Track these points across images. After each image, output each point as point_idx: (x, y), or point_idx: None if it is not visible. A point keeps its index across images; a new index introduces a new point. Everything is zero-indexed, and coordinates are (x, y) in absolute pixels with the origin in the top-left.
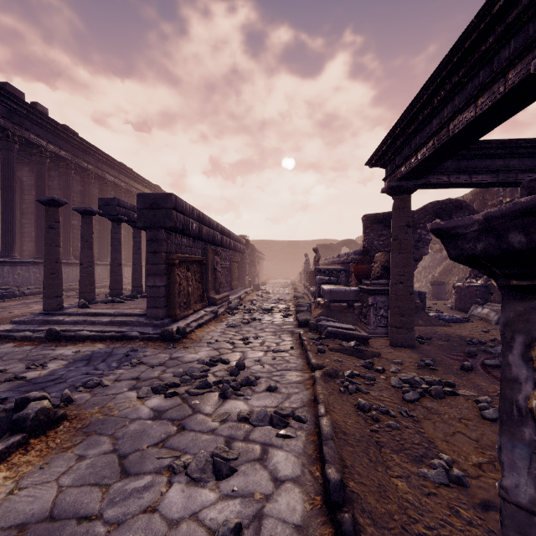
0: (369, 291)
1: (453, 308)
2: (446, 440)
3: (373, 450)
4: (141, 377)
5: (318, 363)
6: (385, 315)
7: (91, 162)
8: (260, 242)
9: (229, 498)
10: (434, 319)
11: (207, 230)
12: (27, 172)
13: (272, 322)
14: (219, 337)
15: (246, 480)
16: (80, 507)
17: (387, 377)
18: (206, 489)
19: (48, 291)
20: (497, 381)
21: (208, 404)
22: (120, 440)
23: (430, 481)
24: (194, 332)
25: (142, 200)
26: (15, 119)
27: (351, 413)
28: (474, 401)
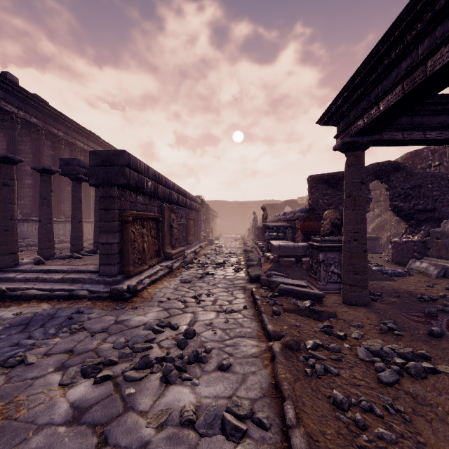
0: (320, 248)
1: (390, 261)
2: None
3: None
4: (75, 349)
5: (275, 330)
6: (335, 271)
7: (61, 129)
8: (214, 202)
9: None
10: (378, 273)
11: (163, 189)
12: (1, 137)
13: (224, 277)
14: (172, 294)
15: None
16: None
17: (351, 345)
18: None
19: (2, 247)
20: None
21: (145, 393)
22: None
23: None
24: (146, 289)
25: (95, 157)
26: None
27: (327, 414)
28: None
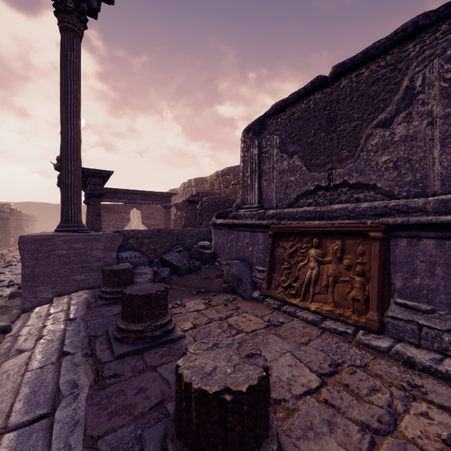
0: None
1: None
2: None
3: None
4: None
5: None
6: None
7: None
8: (33, 204)
9: None
10: None
11: None
12: None
13: None
14: None
15: None
16: None
17: None
18: None
19: None
20: None
21: None
22: None
23: None
24: None
25: None
26: None
27: None
28: None
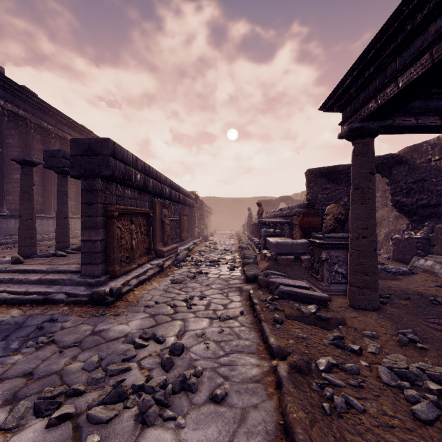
0: (323, 246)
1: (390, 259)
2: None
3: None
4: (36, 371)
5: (279, 344)
6: (340, 271)
7: (52, 123)
8: (208, 199)
9: None
10: (382, 272)
11: (154, 183)
12: None
13: (219, 276)
14: (160, 296)
15: None
16: None
17: (369, 363)
18: None
19: None
20: None
21: None
22: None
23: None
24: (133, 292)
25: (76, 146)
26: None
27: None
28: None
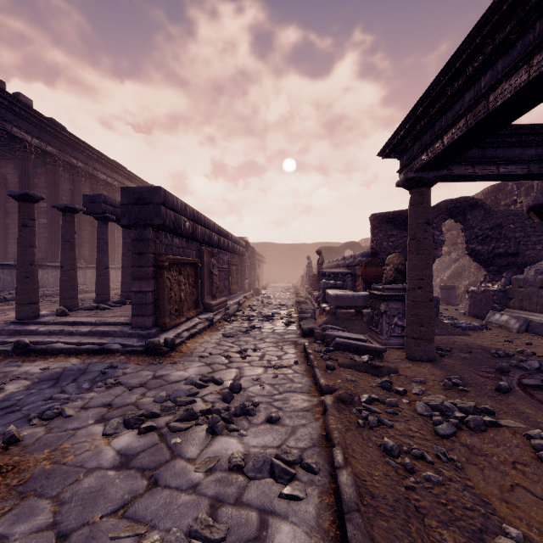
0: (382, 297)
1: (466, 314)
2: (505, 498)
3: (415, 526)
4: (114, 403)
5: (328, 384)
6: (399, 323)
7: (81, 159)
8: (260, 245)
9: None
10: (450, 327)
11: (202, 230)
12: (11, 169)
13: (273, 331)
14: (214, 349)
15: None
16: None
17: (410, 401)
18: None
19: (22, 296)
20: None
21: (192, 443)
22: (65, 506)
23: None
24: (185, 344)
25: (127, 194)
26: None
27: (376, 459)
28: (523, 436)
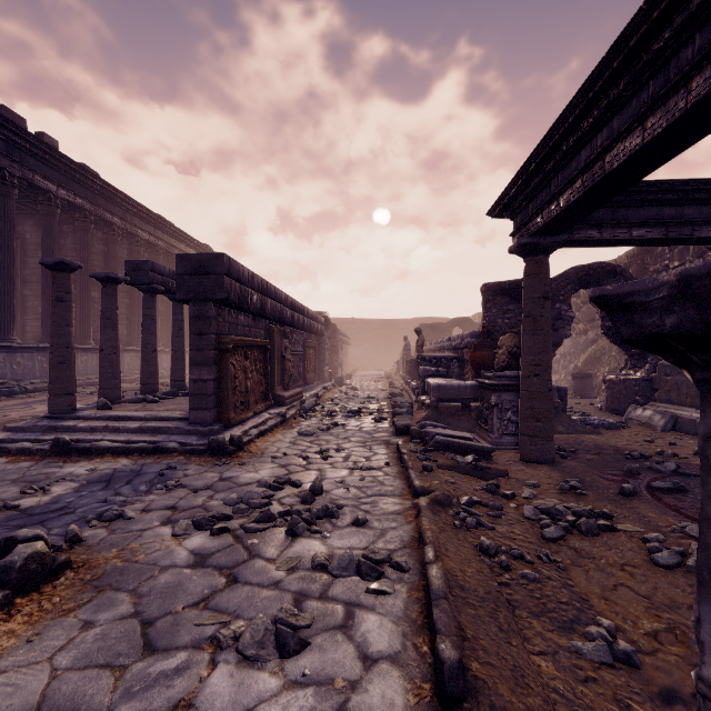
0: (492, 387)
1: (603, 409)
2: (605, 596)
3: (503, 614)
4: (179, 505)
5: (424, 485)
6: (514, 419)
7: (118, 214)
8: (343, 321)
9: (299, 687)
10: (578, 424)
11: (272, 304)
12: (31, 226)
13: (360, 429)
14: (288, 449)
15: (323, 658)
16: (82, 702)
17: (518, 505)
18: (265, 672)
19: (56, 386)
20: (671, 511)
21: (270, 544)
22: (144, 599)
23: (587, 660)
24: (254, 443)
25: (184, 263)
26: (14, 155)
27: (471, 558)
28: (640, 540)
